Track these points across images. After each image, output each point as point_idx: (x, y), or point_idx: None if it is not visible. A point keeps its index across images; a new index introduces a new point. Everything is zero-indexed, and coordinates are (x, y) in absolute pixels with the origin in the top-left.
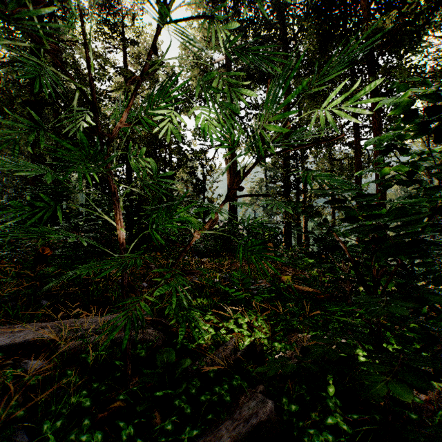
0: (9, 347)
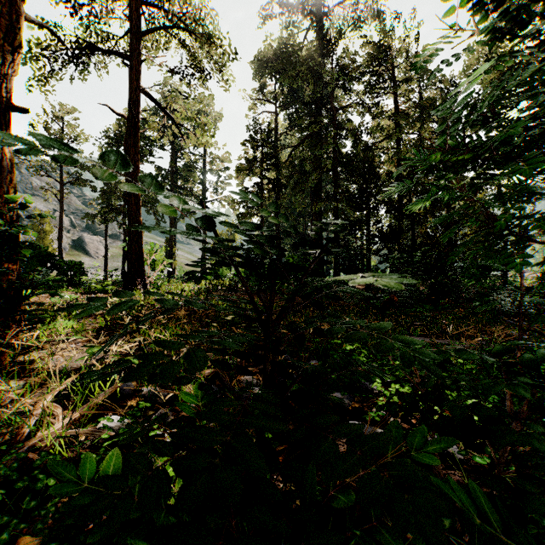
0: None
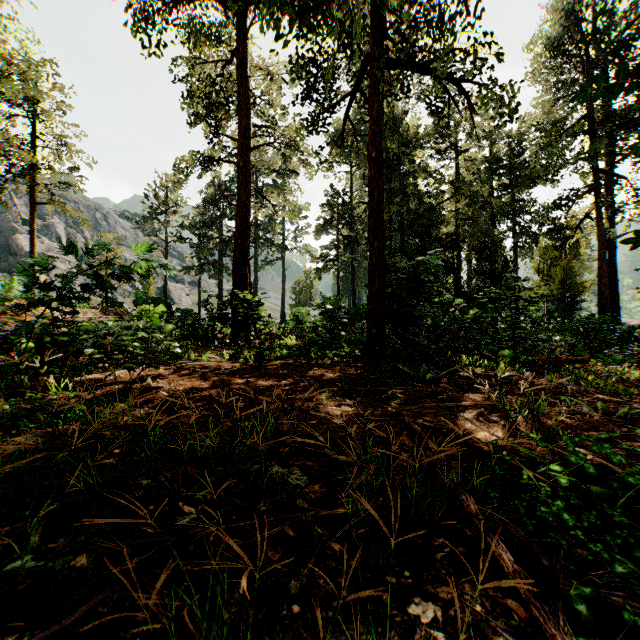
0: None
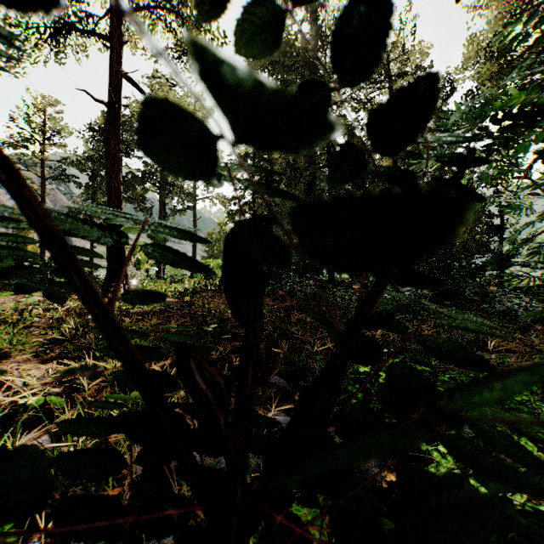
0: None
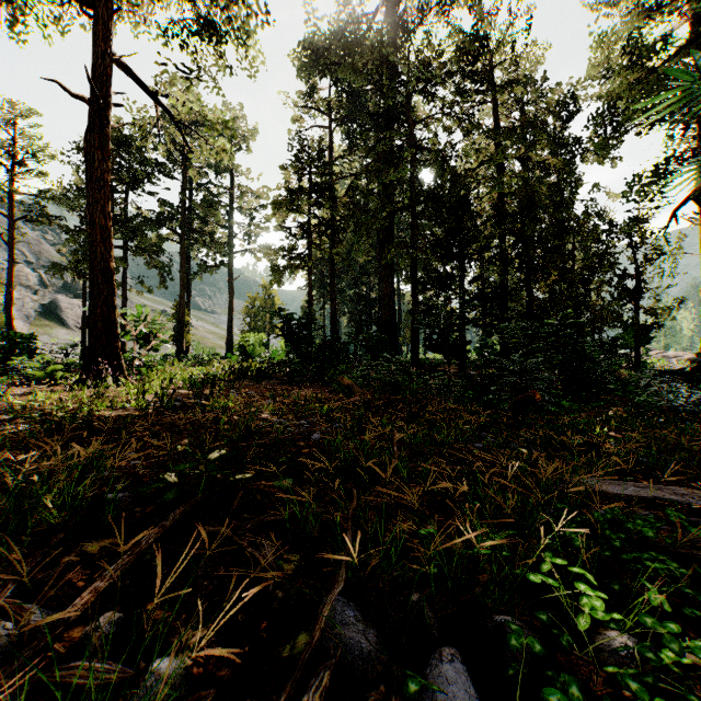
0: (639, 498)
